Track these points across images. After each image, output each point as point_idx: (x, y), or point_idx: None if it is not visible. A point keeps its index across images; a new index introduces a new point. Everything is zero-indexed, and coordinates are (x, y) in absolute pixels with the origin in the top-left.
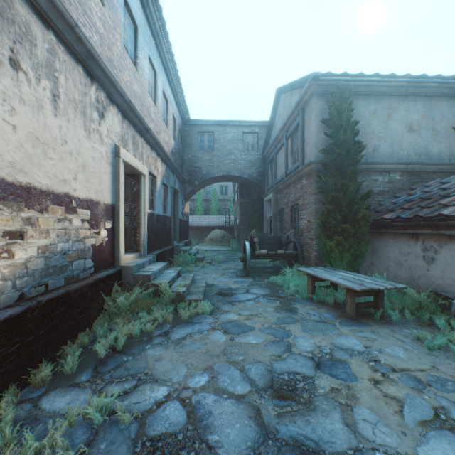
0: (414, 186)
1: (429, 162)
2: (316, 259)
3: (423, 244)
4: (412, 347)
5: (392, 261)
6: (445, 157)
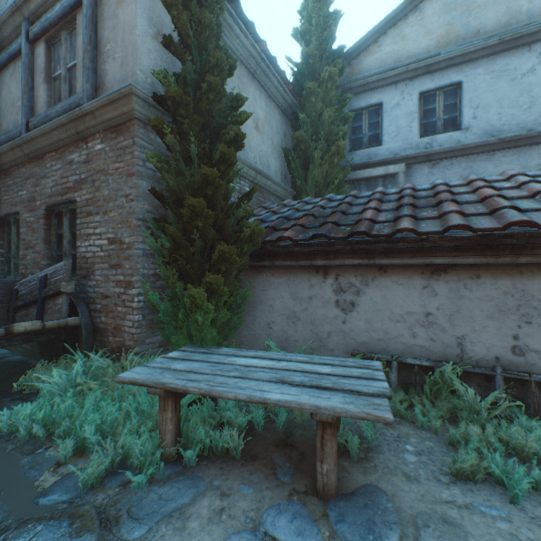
0: (265, 205)
1: (274, 178)
2: (141, 331)
3: (337, 281)
4: (502, 517)
5: (280, 313)
6: (279, 179)
